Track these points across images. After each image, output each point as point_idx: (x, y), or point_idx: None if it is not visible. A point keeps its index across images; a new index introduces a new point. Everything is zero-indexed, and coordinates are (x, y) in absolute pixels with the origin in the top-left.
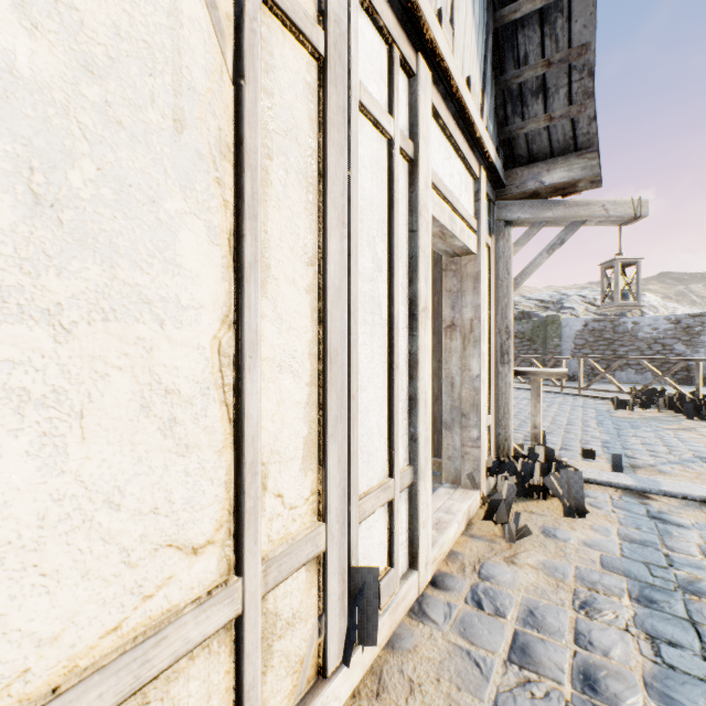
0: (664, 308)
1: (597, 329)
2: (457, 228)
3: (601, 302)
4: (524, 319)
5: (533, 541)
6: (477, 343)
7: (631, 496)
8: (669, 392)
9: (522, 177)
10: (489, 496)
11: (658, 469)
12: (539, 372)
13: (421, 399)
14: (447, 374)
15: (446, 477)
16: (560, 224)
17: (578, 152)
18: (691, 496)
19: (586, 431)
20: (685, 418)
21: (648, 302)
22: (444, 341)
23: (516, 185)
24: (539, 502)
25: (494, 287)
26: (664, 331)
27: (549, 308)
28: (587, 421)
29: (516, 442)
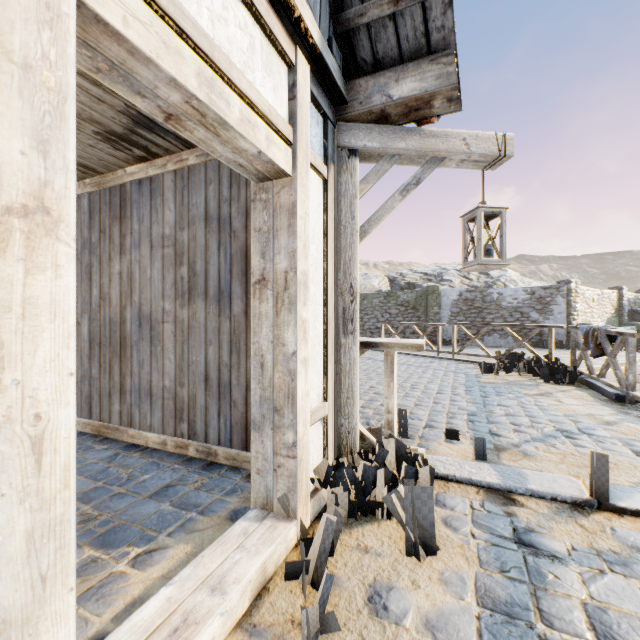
0: (522, 282)
1: (469, 298)
2: (231, 111)
3: (464, 260)
4: (410, 289)
5: (349, 629)
6: (293, 306)
7: (495, 501)
8: (526, 354)
9: (367, 89)
10: (317, 519)
11: (522, 450)
12: (393, 343)
13: (7, 439)
14: (256, 350)
15: (254, 498)
16: (417, 162)
17: (432, 56)
18: (561, 497)
19: (454, 401)
20: (542, 382)
21: (509, 277)
22: (252, 303)
23: (360, 101)
24: (382, 525)
25: (336, 234)
26: (522, 301)
27: (432, 280)
28: (456, 389)
29: (381, 420)
